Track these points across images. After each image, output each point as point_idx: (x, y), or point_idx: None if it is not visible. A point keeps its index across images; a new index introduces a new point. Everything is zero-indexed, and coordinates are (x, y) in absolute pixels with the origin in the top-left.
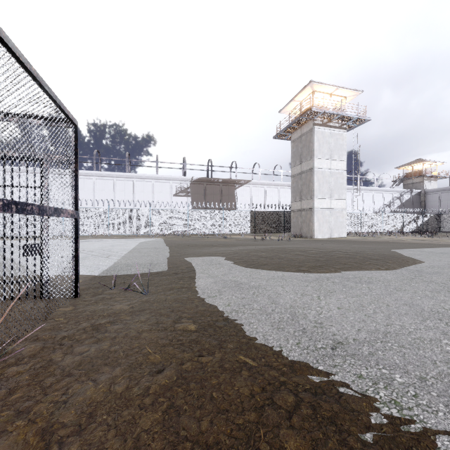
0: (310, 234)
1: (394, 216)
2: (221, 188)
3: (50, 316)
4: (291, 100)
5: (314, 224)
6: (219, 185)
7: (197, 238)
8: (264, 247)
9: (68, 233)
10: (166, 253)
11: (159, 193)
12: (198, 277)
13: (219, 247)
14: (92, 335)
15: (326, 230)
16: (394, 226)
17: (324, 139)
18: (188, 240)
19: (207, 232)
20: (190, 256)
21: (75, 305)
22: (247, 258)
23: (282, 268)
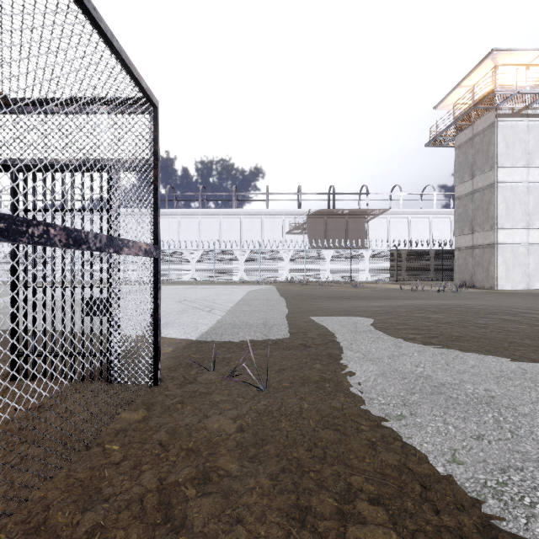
0: (490, 283)
1: None
2: (346, 222)
3: (102, 436)
4: (455, 86)
5: (498, 268)
6: (343, 218)
7: (318, 287)
8: (425, 302)
9: (174, 278)
10: (283, 307)
11: (270, 231)
12: (345, 357)
13: (353, 300)
14: (151, 533)
15: (519, 278)
16: None
17: (516, 137)
18: (307, 288)
19: (329, 278)
20: (318, 315)
21: (149, 406)
22: (415, 323)
23: (504, 351)
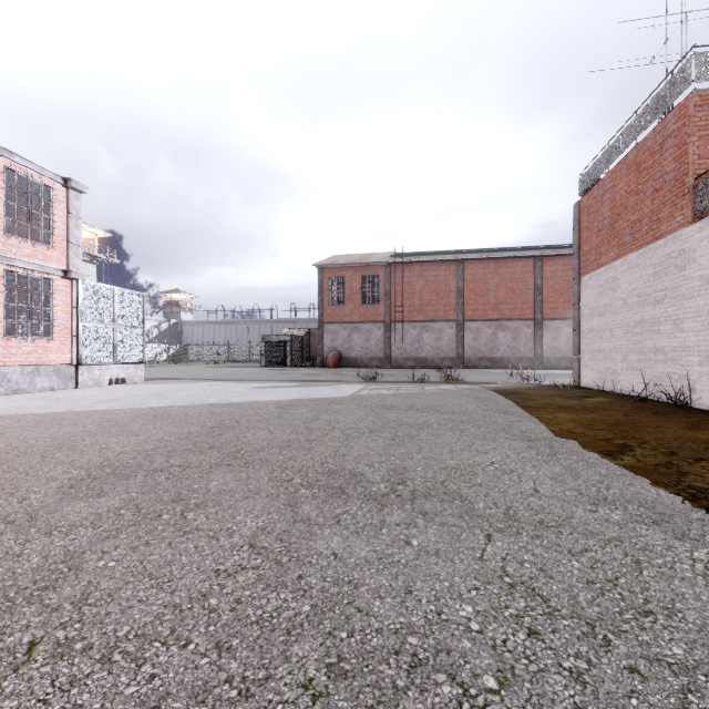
0: None
1: (148, 347)
2: None
3: None
4: None
5: None
6: None
7: None
8: None
9: None
10: None
11: None
12: None
13: None
14: None
15: None
16: (148, 356)
17: None
18: None
19: None
20: None
21: None
22: None
23: None
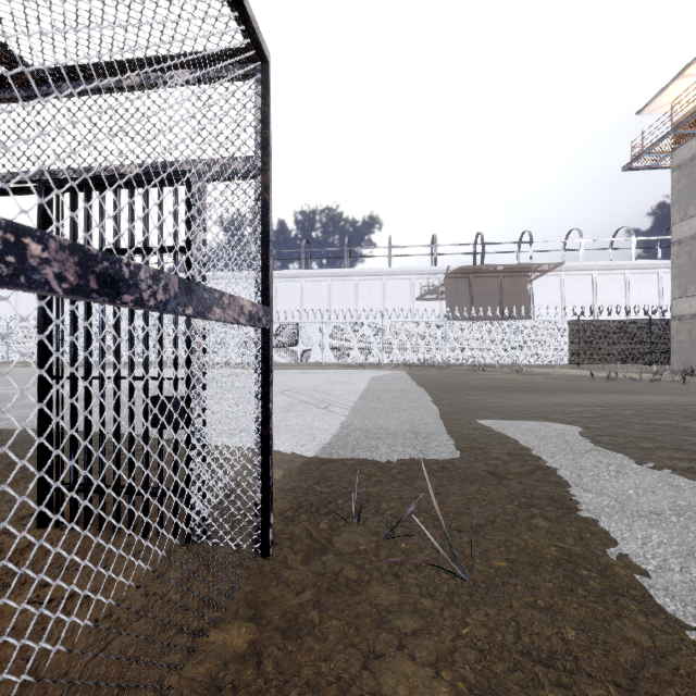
0: None
1: None
2: (500, 282)
3: None
4: (675, 77)
5: None
6: (496, 276)
7: (465, 372)
8: (651, 399)
9: None
10: (430, 404)
11: (394, 297)
12: (583, 505)
13: (526, 392)
14: None
15: None
16: None
17: None
18: (451, 375)
19: (478, 361)
20: (489, 417)
21: (258, 610)
22: (668, 437)
23: None
